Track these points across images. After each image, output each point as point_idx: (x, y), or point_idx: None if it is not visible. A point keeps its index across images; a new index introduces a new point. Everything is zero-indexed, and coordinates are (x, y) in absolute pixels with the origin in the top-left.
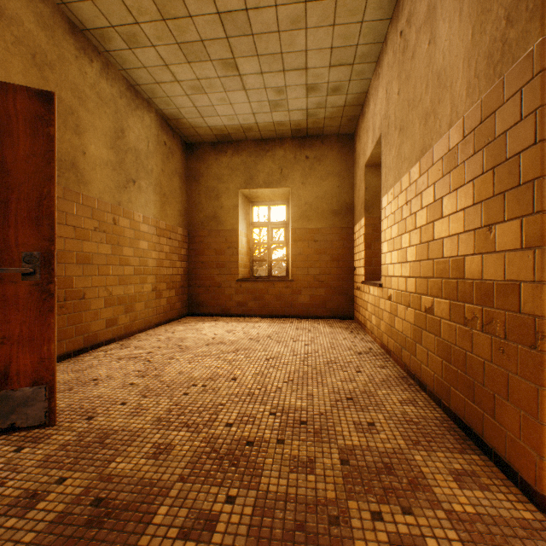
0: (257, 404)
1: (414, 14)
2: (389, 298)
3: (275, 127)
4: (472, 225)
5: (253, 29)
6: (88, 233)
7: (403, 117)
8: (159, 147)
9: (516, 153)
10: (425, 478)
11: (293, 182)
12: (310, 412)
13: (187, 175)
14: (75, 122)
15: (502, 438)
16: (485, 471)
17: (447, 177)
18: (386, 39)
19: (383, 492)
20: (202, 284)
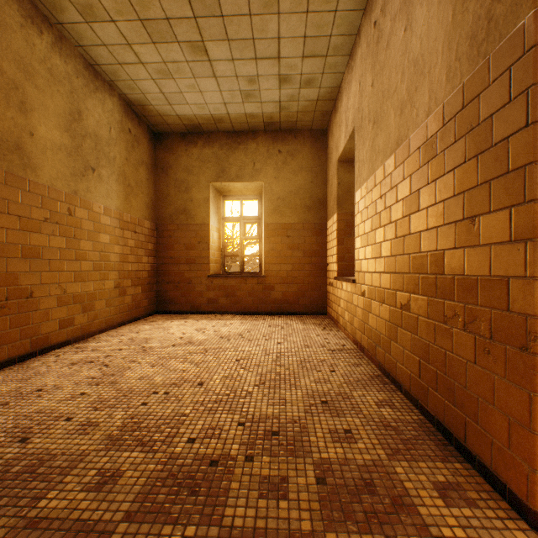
0: (224, 413)
1: (389, 2)
2: (362, 294)
3: (248, 119)
4: (453, 217)
5: (223, 10)
6: (36, 224)
7: (377, 109)
8: (122, 134)
9: (504, 137)
10: (409, 495)
11: (266, 176)
12: (282, 420)
13: (155, 166)
14: (20, 98)
15: (488, 446)
16: (470, 482)
17: (425, 167)
18: (360, 31)
19: (365, 518)
20: (171, 280)
